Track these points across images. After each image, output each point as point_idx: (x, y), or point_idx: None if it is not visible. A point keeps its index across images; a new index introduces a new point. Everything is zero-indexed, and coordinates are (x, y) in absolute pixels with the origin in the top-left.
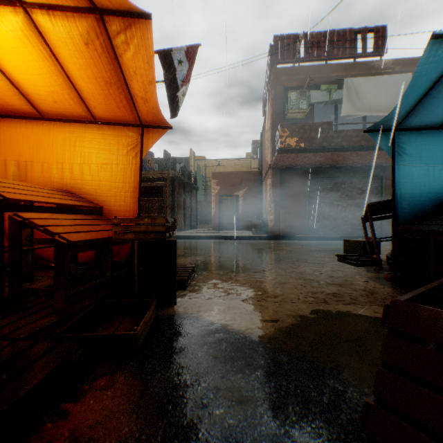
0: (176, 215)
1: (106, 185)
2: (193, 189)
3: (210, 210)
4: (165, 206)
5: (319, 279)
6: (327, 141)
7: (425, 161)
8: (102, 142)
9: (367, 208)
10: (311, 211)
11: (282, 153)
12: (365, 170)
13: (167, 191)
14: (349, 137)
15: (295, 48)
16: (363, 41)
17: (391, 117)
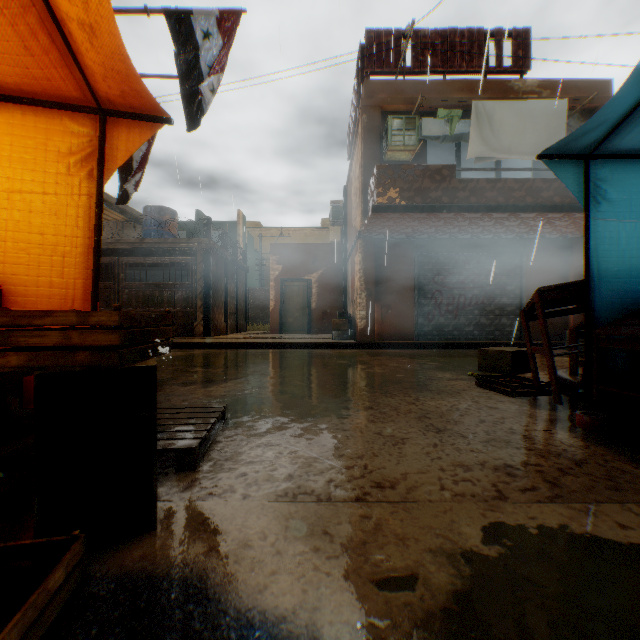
0: (212, 310)
1: (19, 240)
2: (241, 269)
3: (267, 303)
4: (193, 296)
5: (463, 430)
6: (449, 195)
7: (638, 214)
8: (7, 143)
9: (537, 297)
10: (421, 304)
11: (379, 211)
12: (499, 244)
13: (196, 271)
14: (481, 190)
15: (398, 51)
16: (498, 49)
17: (593, 126)
